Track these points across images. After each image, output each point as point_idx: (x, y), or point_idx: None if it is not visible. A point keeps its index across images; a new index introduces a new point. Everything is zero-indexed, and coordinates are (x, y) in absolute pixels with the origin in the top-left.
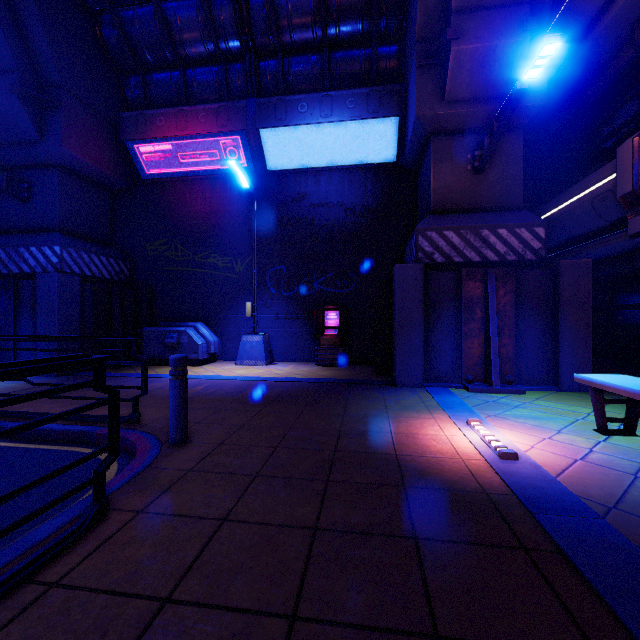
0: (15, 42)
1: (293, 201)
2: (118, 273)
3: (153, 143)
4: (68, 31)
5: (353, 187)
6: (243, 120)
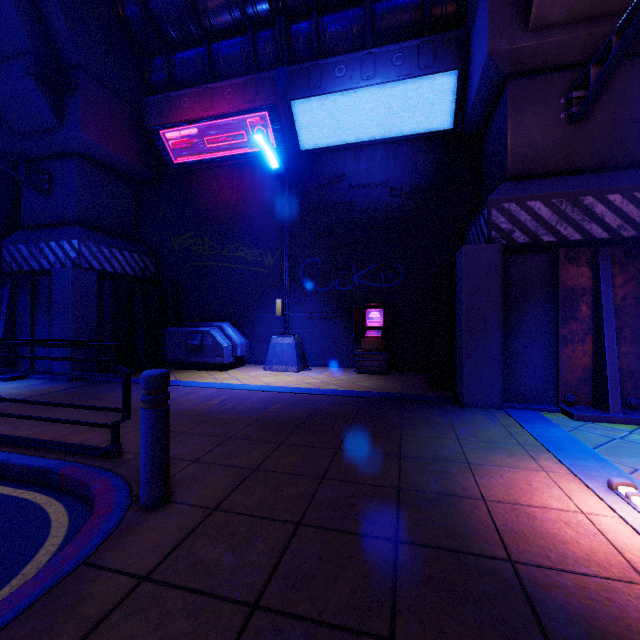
0: (31, 21)
1: (329, 183)
2: (142, 269)
3: (178, 128)
4: (87, 7)
5: (399, 163)
6: (272, 92)
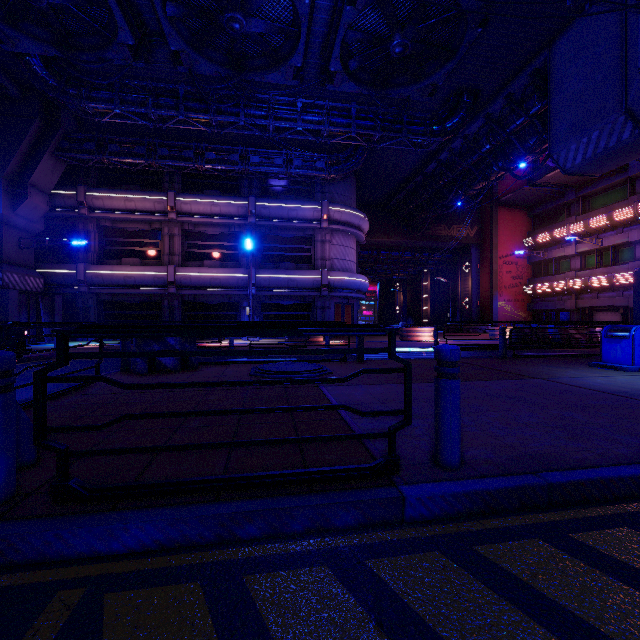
0: None
1: None
2: None
3: None
4: None
5: None
6: None
